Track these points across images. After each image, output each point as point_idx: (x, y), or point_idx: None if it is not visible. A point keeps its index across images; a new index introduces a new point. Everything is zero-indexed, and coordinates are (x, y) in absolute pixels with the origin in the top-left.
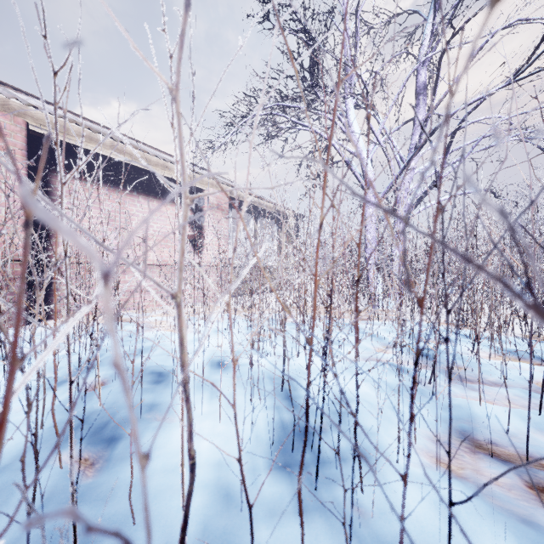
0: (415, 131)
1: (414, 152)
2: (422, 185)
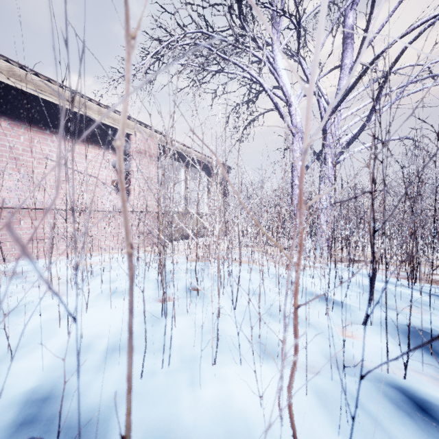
0: (342, 76)
1: (347, 90)
2: (346, 133)
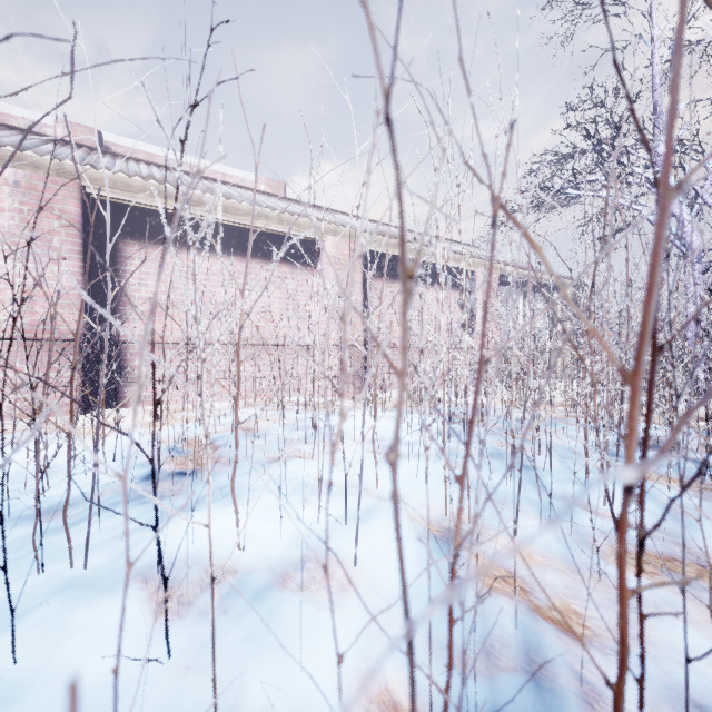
0: None
1: None
2: None
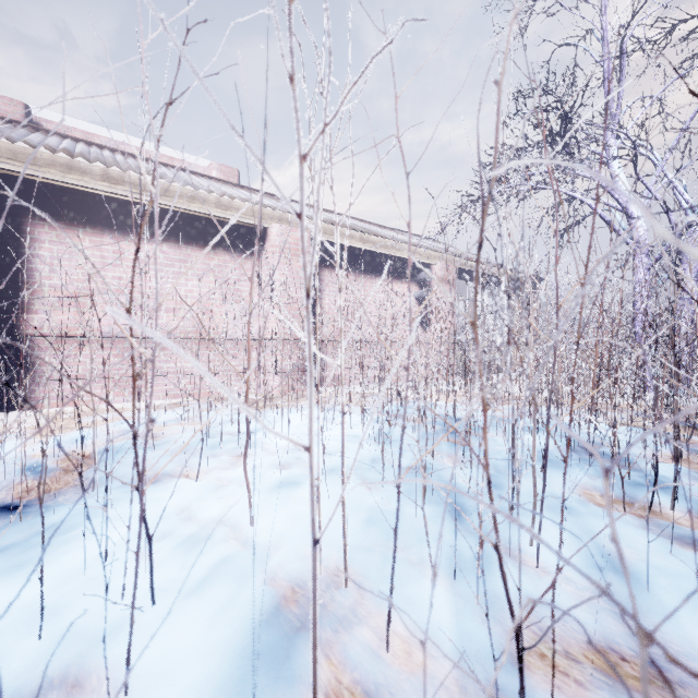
0: None
1: None
2: None
